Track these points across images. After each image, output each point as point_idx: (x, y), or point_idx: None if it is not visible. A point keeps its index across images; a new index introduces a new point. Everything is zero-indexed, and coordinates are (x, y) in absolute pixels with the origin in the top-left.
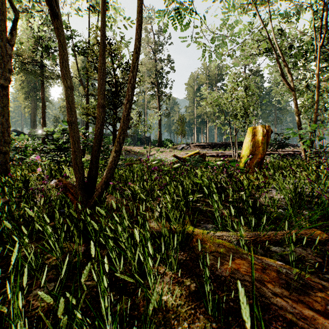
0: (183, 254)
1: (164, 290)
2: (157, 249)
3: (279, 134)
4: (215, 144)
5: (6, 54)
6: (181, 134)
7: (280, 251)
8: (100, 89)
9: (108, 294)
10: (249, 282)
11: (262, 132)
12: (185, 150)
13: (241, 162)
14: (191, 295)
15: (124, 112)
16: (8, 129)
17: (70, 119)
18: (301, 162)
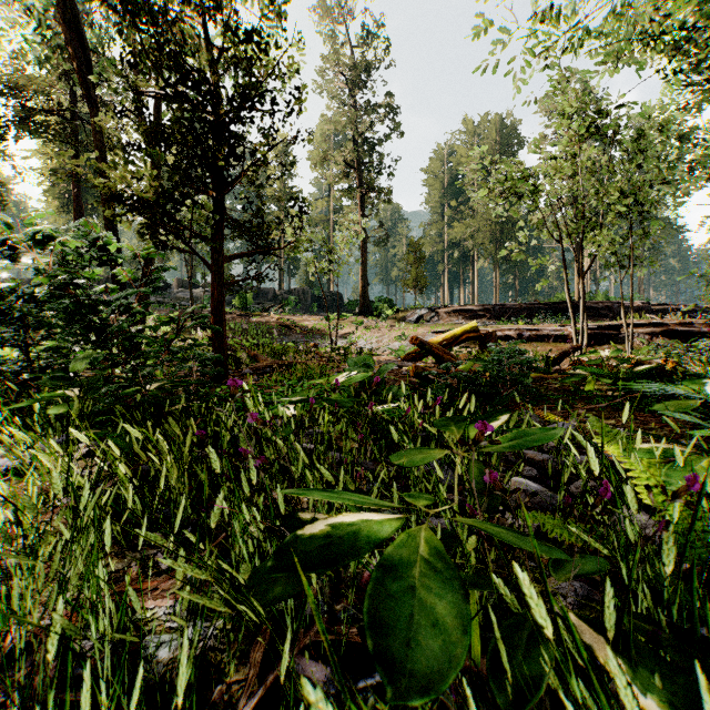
0: None
1: None
2: None
3: None
4: (501, 307)
5: None
6: (415, 286)
7: None
8: None
9: None
10: None
11: None
12: (427, 324)
13: None
14: None
15: None
16: None
17: None
18: None
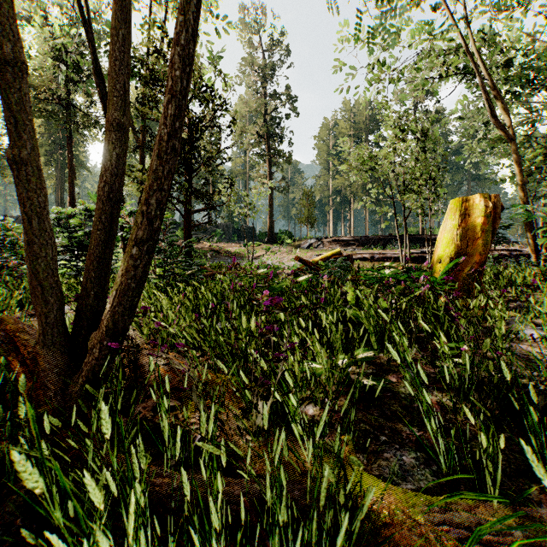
0: None
1: None
2: None
3: None
4: (366, 238)
5: None
6: (307, 223)
7: None
8: (114, 85)
9: None
10: None
11: (484, 209)
12: (315, 250)
13: (437, 270)
14: None
15: (162, 130)
16: None
17: (14, 151)
18: None
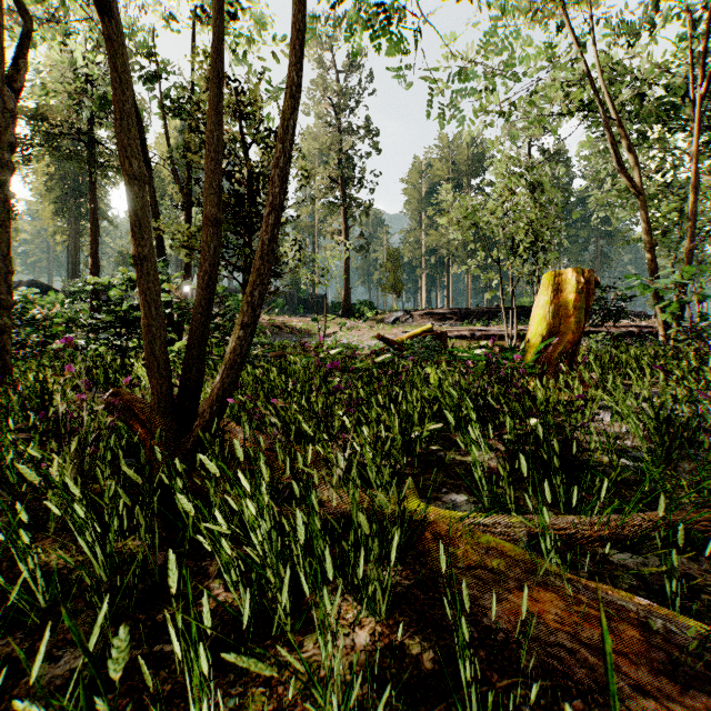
0: (402, 570)
1: (357, 668)
2: (340, 558)
3: (609, 290)
4: (466, 311)
5: (5, 110)
6: (393, 291)
7: (636, 564)
8: (209, 183)
9: (217, 679)
10: (565, 648)
11: (576, 284)
12: (403, 325)
13: (529, 350)
14: (424, 683)
15: (262, 235)
16: (8, 277)
17: (137, 250)
18: (661, 351)
